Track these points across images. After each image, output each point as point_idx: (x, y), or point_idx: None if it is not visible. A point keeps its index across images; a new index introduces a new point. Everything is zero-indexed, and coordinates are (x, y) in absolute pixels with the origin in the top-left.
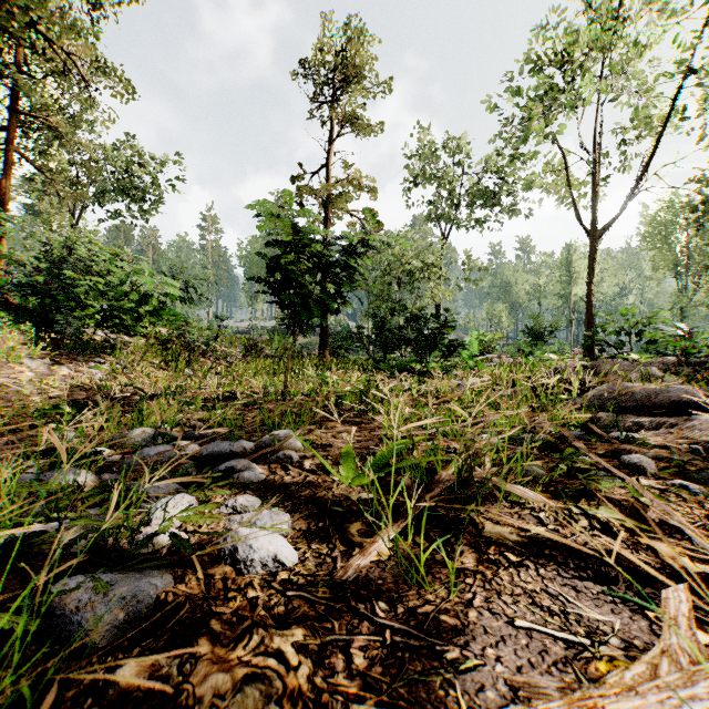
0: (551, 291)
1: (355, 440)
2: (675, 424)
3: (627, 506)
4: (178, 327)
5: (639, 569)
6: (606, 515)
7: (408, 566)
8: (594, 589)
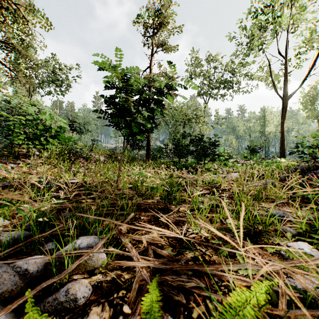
0: (255, 130)
1: (162, 266)
2: None
3: None
4: (70, 144)
5: None
6: None
7: None
8: None
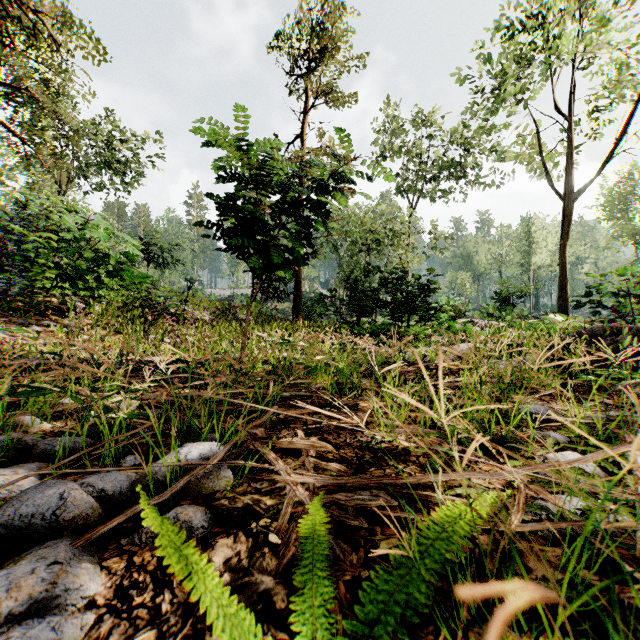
0: (511, 260)
1: (330, 481)
2: None
3: None
4: (144, 289)
5: None
6: None
7: None
8: None
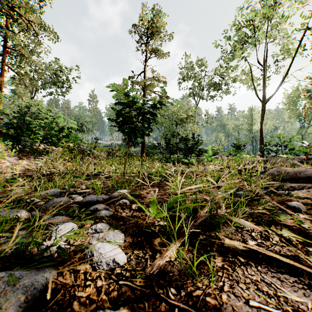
0: (243, 128)
1: (157, 194)
2: (310, 187)
3: (296, 229)
4: (77, 143)
5: (311, 267)
6: (287, 234)
7: (186, 267)
8: (290, 280)
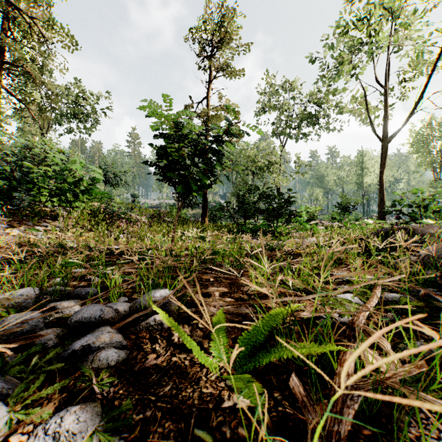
0: (350, 180)
1: (226, 304)
2: None
3: None
4: (105, 202)
5: None
6: None
7: None
8: None
